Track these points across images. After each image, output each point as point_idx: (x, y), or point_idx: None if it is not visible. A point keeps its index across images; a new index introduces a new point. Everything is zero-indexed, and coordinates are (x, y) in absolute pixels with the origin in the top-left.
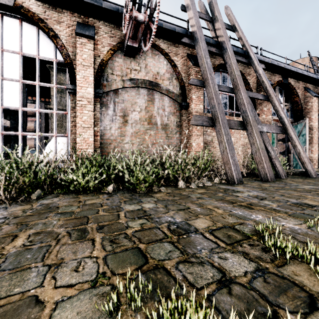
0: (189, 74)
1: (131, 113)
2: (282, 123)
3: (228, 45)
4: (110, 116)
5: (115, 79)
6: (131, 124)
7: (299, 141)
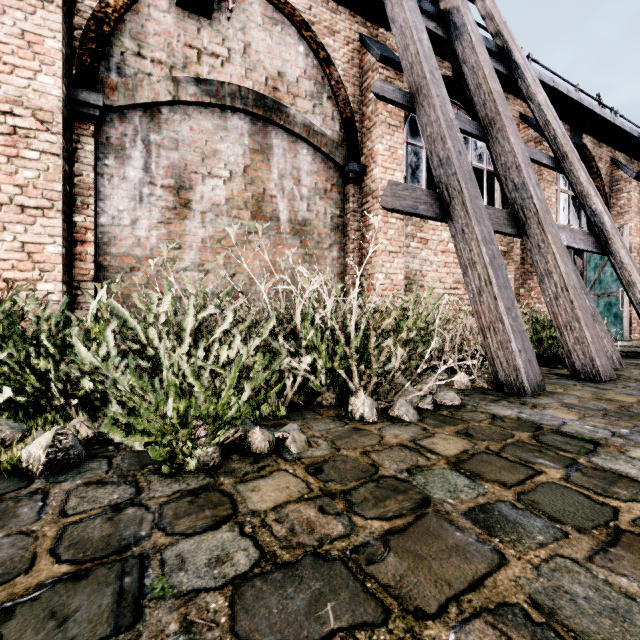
0: (367, 87)
1: (202, 181)
2: (596, 227)
3: (468, 17)
4: (133, 186)
5: (148, 72)
6: (202, 215)
7: (639, 273)
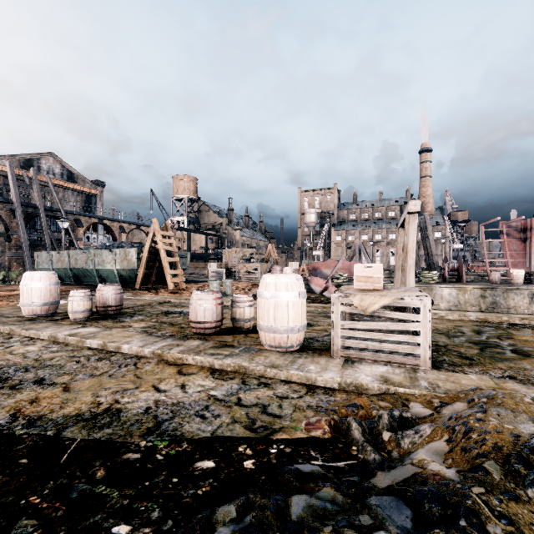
0: (12, 221)
1: None
2: None
3: (41, 209)
4: None
5: None
6: None
7: None
